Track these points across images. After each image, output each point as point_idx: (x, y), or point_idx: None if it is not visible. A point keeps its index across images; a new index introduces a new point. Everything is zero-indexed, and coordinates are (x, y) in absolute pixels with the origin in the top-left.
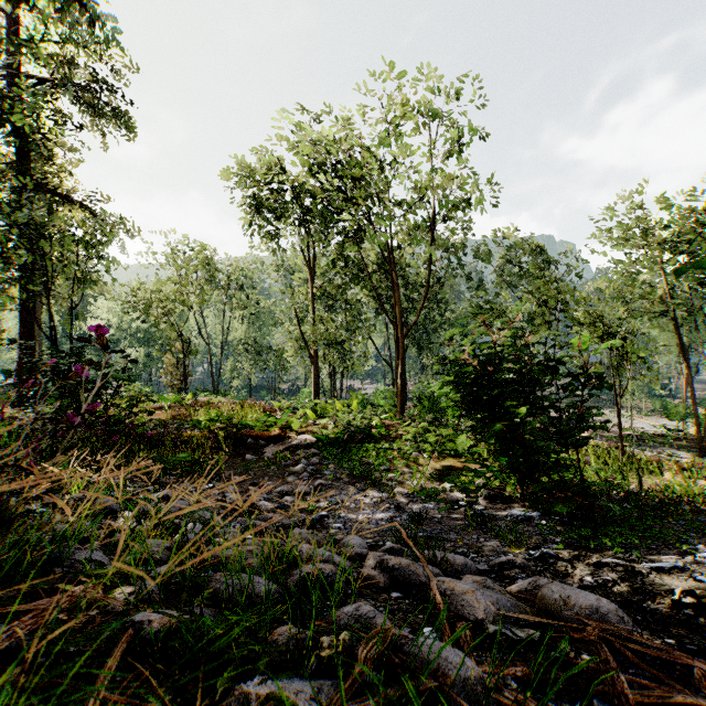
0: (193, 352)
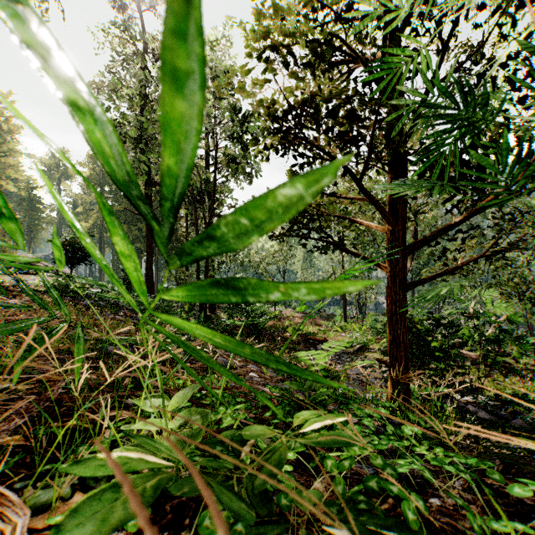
0: None
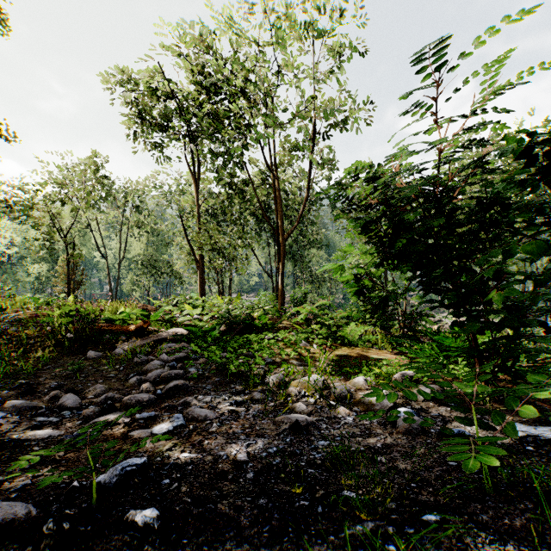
0: (75, 255)
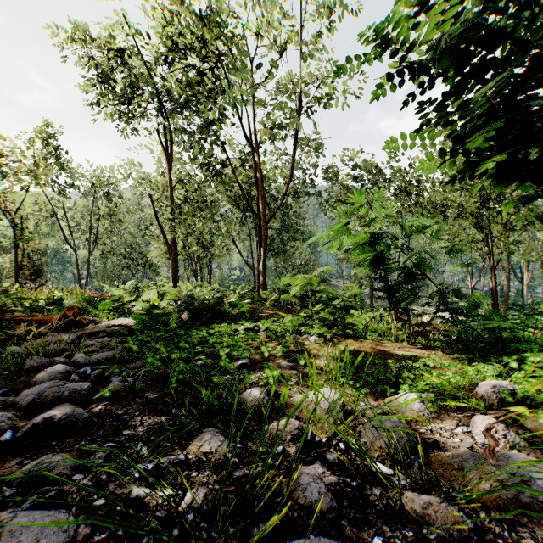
0: (24, 238)
